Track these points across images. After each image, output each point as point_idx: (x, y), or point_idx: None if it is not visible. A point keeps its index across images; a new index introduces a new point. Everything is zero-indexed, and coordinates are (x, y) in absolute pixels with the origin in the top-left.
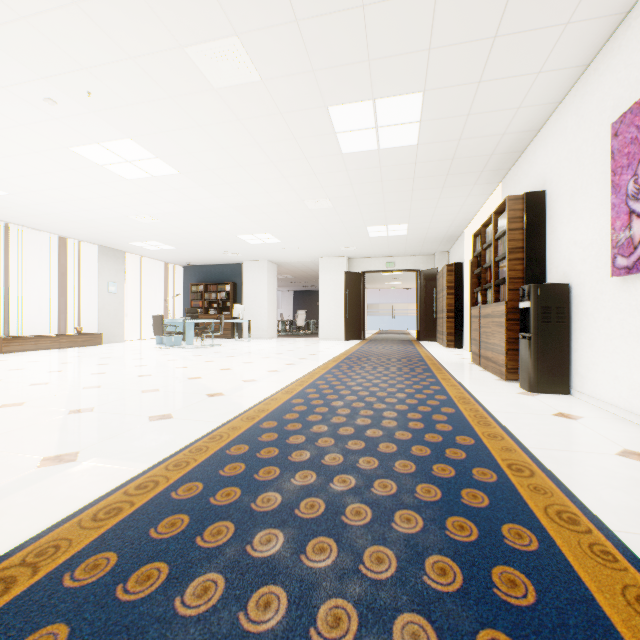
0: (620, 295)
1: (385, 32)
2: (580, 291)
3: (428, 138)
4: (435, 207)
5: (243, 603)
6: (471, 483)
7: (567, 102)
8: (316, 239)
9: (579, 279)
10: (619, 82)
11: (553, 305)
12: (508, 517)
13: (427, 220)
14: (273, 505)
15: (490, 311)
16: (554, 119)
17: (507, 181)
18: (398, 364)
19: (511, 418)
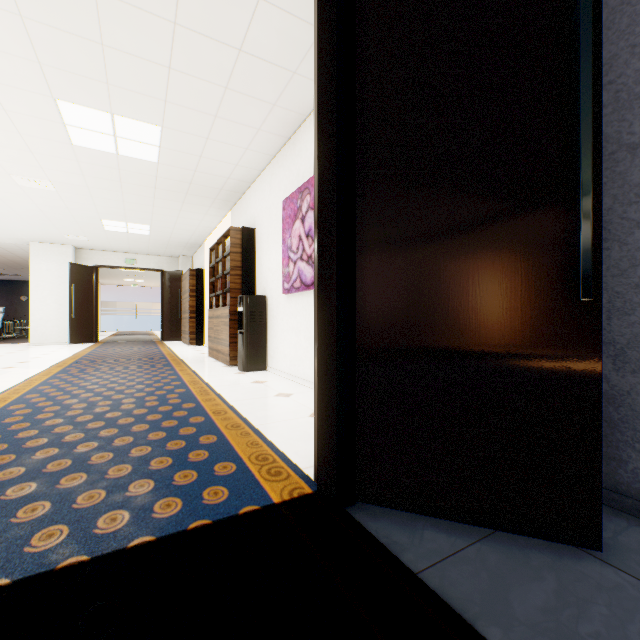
0: (287, 305)
1: (125, 72)
2: (271, 301)
3: (168, 161)
4: (178, 217)
5: (12, 516)
6: (188, 425)
7: (266, 173)
8: (27, 220)
9: (271, 293)
10: (287, 177)
11: (257, 310)
12: (206, 433)
13: (171, 226)
14: (19, 473)
15: (221, 313)
16: (260, 180)
17: (235, 211)
18: (139, 363)
19: (225, 388)
